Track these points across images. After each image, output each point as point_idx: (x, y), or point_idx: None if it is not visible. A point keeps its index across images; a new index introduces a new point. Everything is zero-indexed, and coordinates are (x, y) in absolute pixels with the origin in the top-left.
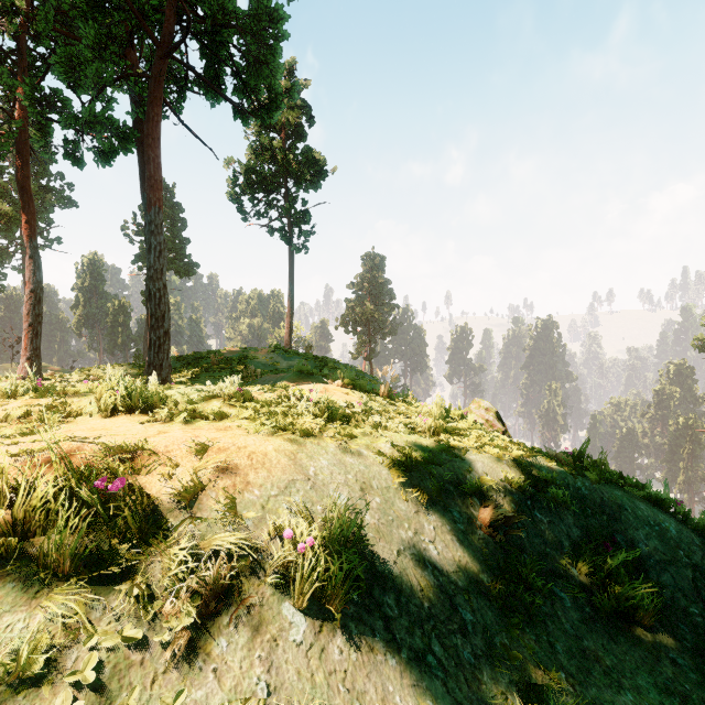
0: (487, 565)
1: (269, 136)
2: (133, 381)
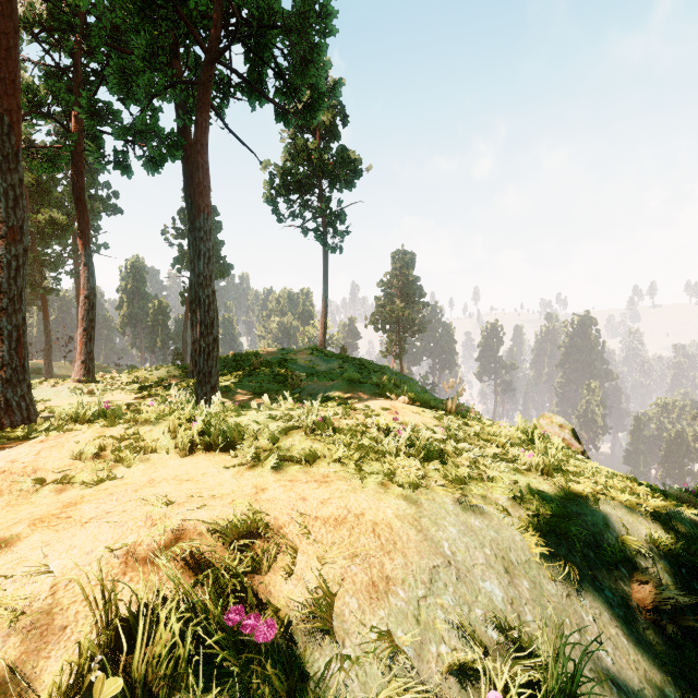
0: (666, 671)
1: (304, 137)
2: (180, 385)
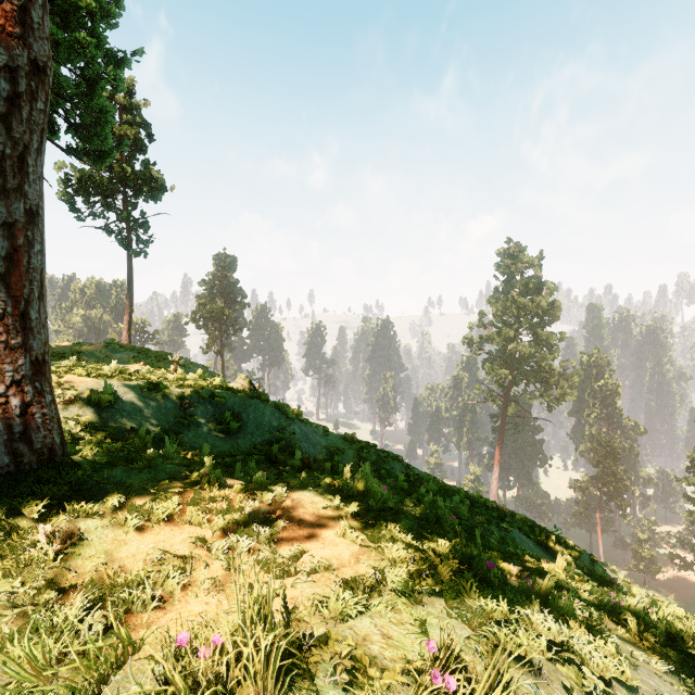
0: (175, 417)
1: None
2: None
